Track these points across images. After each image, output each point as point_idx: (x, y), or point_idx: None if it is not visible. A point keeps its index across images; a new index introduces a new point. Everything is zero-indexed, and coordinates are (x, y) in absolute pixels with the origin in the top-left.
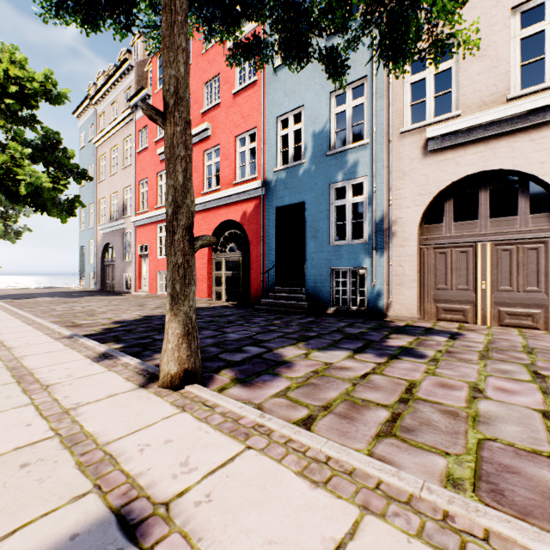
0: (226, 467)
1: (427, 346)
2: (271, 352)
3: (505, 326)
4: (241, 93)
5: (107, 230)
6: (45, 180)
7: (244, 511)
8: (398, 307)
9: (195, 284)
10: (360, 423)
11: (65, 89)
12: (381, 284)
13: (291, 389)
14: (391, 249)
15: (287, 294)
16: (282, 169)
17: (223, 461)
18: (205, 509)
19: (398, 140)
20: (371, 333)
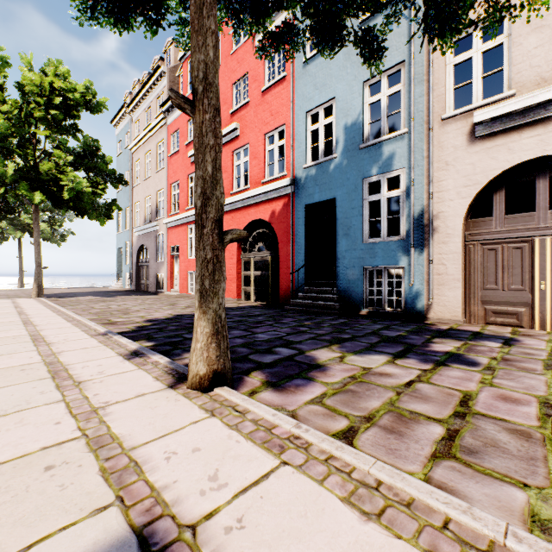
0: (259, 485)
1: (478, 353)
2: (303, 355)
3: None
4: (269, 90)
5: (142, 232)
6: (85, 184)
7: (282, 545)
8: (439, 309)
9: (224, 281)
10: (410, 439)
11: (103, 98)
12: (420, 284)
13: (327, 396)
14: (432, 246)
15: (317, 294)
16: (312, 165)
17: (256, 478)
18: (237, 537)
19: (439, 127)
20: (411, 337)
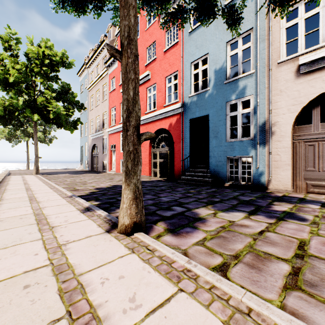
0: (164, 307)
1: (305, 212)
2: (190, 211)
3: None
4: (168, 50)
5: (94, 137)
6: (62, 109)
7: None
8: (276, 183)
9: (141, 165)
10: (267, 273)
11: (72, 60)
12: (263, 167)
13: (207, 240)
14: (271, 143)
15: (197, 173)
16: (194, 95)
17: (162, 301)
18: None
19: (276, 68)
20: (259, 201)
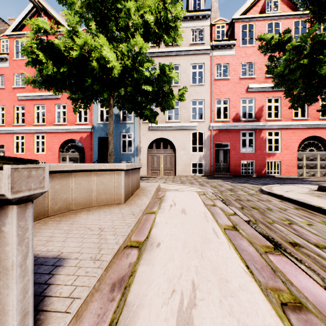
0: None
1: (150, 179)
2: None
3: (166, 175)
4: None
5: None
6: None
7: None
8: (142, 172)
9: None
10: None
11: None
12: None
13: None
14: (140, 156)
15: None
16: (101, 123)
17: None
18: None
19: (142, 124)
20: None
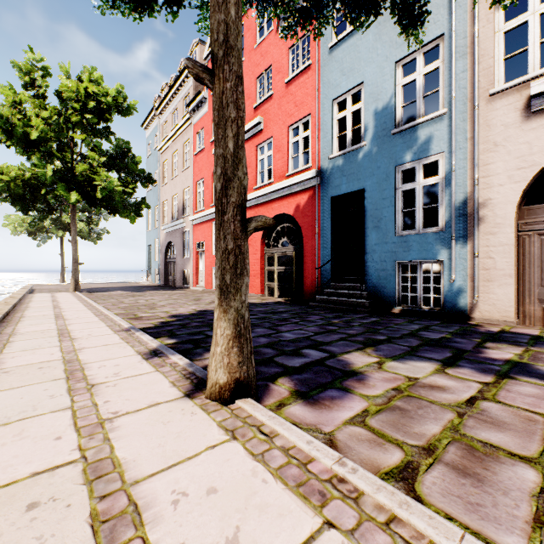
0: None
1: None
2: (335, 358)
3: None
4: (293, 80)
5: (169, 230)
6: (116, 184)
7: None
8: (486, 308)
9: (248, 275)
10: (495, 488)
11: (134, 101)
12: (462, 280)
13: (370, 414)
14: (477, 238)
15: (344, 290)
16: (338, 155)
17: None
18: None
19: (486, 104)
20: (458, 340)
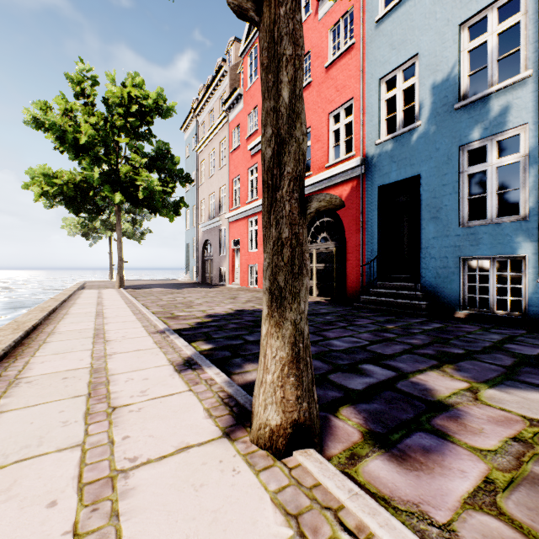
0: None
1: None
2: (408, 380)
3: None
4: (334, 64)
5: (206, 228)
6: (156, 183)
7: None
8: None
9: (308, 275)
10: None
11: (173, 103)
12: None
13: (500, 489)
14: None
15: (395, 290)
16: (387, 140)
17: None
18: None
19: None
20: None
